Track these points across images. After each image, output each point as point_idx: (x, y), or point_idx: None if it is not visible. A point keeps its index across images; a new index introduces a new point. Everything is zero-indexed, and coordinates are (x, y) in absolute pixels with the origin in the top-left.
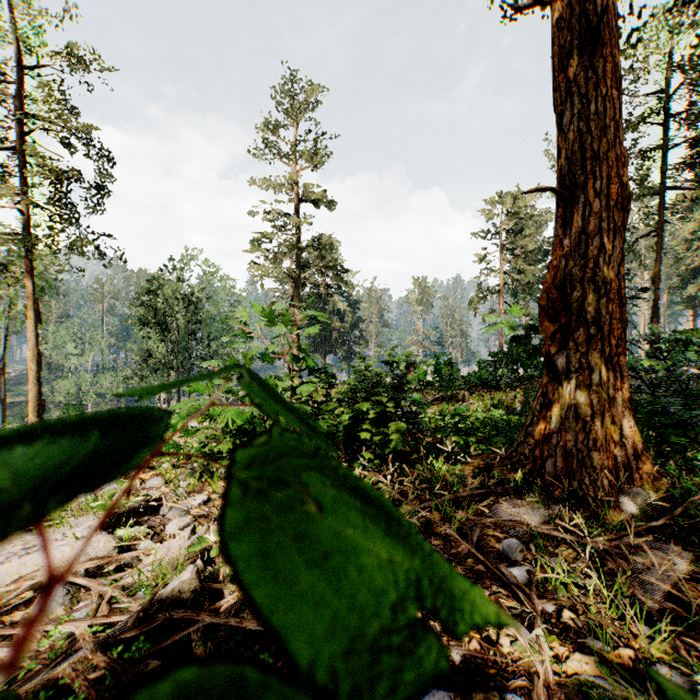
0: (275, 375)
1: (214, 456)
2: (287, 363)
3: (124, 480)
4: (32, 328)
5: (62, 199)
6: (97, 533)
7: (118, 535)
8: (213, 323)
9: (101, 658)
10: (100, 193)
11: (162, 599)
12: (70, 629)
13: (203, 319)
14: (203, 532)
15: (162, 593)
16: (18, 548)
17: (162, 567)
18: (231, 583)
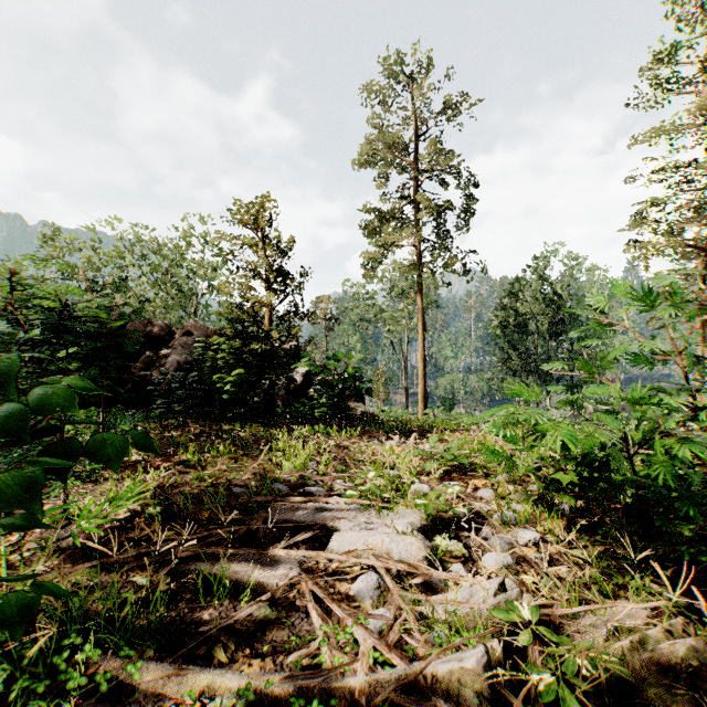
0: (657, 386)
1: (551, 485)
2: (681, 369)
3: (447, 484)
4: (419, 336)
5: (438, 229)
6: (416, 533)
7: (436, 542)
8: (577, 322)
9: (364, 706)
10: (465, 214)
11: (441, 671)
12: (359, 637)
13: (564, 319)
14: (514, 595)
15: (437, 666)
16: (363, 519)
17: (457, 616)
18: (548, 704)
